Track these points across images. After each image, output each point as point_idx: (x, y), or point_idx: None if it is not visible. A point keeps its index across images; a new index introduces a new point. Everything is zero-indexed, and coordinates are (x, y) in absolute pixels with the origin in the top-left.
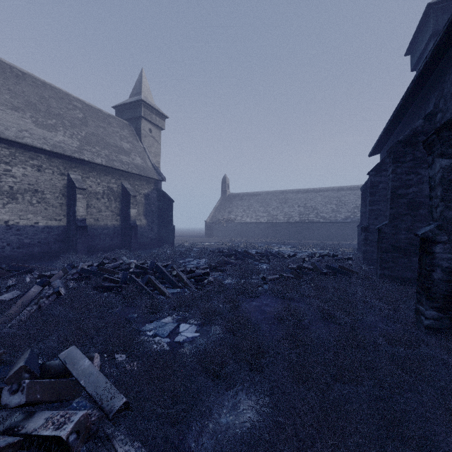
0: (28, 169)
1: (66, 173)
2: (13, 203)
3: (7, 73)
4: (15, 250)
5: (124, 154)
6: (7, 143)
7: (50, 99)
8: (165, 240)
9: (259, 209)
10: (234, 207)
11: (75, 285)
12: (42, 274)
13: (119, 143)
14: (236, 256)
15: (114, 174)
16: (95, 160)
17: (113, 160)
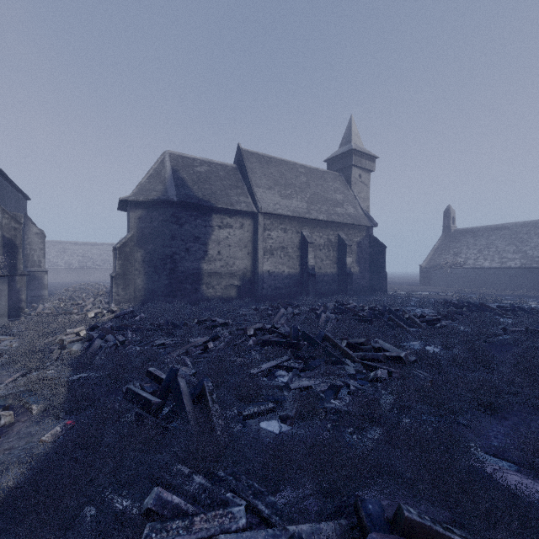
0: (279, 232)
1: (300, 231)
2: (272, 257)
3: (262, 163)
4: (272, 291)
5: (338, 206)
6: (269, 215)
7: (285, 172)
8: (377, 287)
9: (506, 248)
10: (462, 247)
11: (337, 316)
12: (312, 308)
13: (333, 196)
14: (468, 307)
15: (332, 226)
16: (319, 217)
17: (331, 214)
